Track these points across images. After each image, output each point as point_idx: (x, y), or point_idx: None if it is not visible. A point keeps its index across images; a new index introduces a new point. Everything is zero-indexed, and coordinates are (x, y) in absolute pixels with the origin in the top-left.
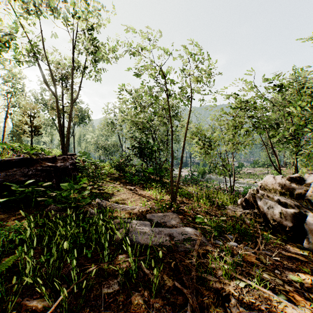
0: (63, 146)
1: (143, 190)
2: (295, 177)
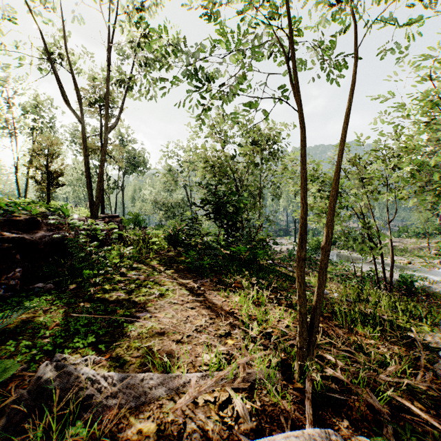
0: (92, 203)
1: (218, 291)
2: None
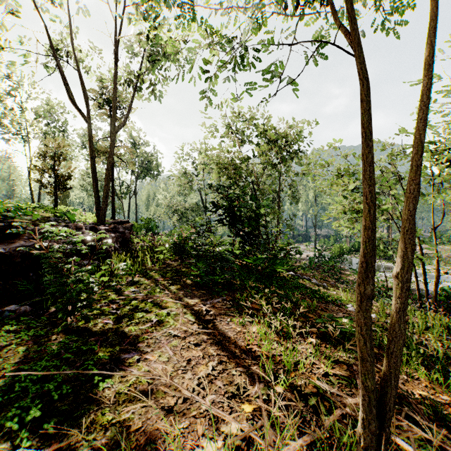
0: (99, 207)
1: (232, 316)
2: None
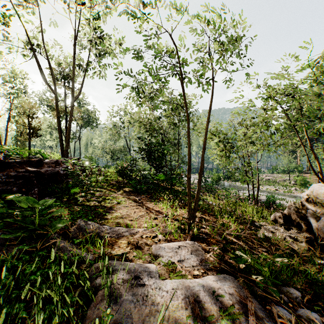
0: (63, 149)
1: (150, 202)
2: None
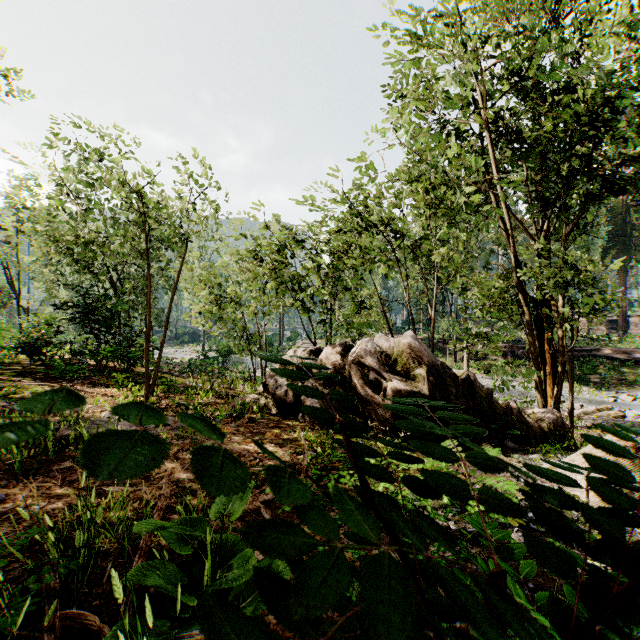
0: None
1: (92, 387)
2: (315, 349)
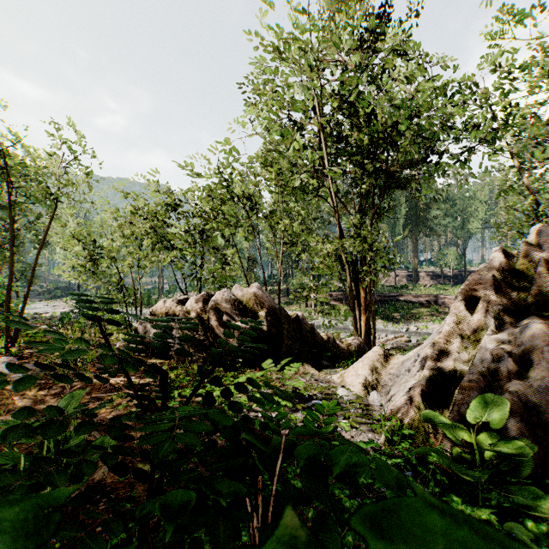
0: None
1: None
2: (183, 299)
